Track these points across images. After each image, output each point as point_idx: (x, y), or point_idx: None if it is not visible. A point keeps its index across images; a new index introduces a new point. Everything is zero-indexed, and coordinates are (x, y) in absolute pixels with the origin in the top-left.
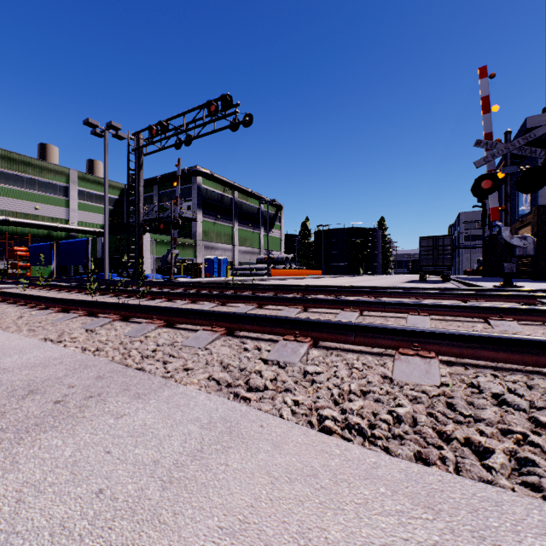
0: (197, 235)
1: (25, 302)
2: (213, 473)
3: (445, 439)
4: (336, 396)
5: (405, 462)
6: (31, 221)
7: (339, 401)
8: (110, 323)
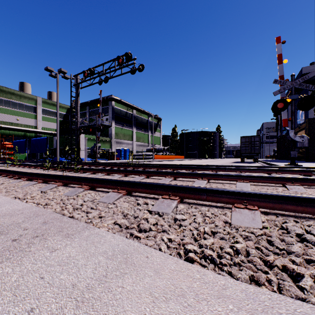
0: (112, 135)
1: (6, 174)
2: (113, 294)
3: (270, 267)
4: (196, 235)
5: (244, 284)
6: (14, 127)
7: (198, 239)
8: (56, 187)
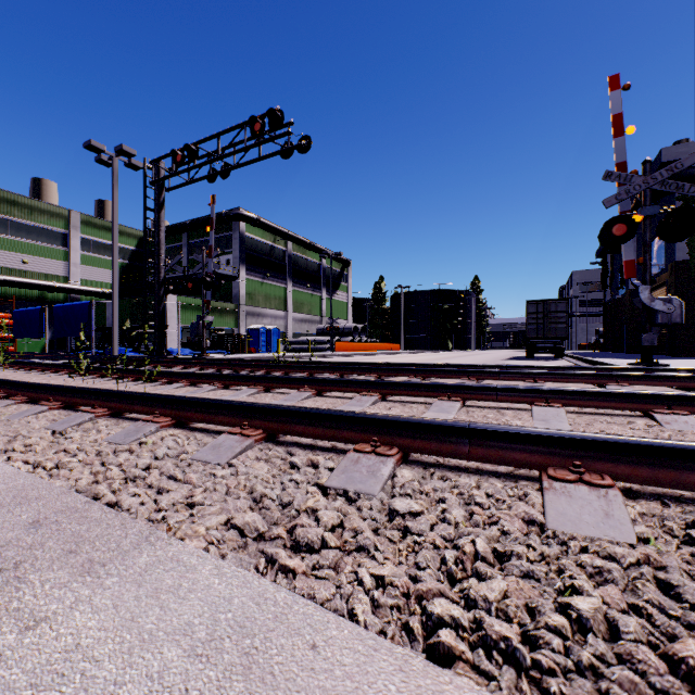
0: (239, 298)
1: None
2: None
3: None
4: (453, 567)
5: None
6: (18, 278)
7: (461, 579)
8: (91, 421)
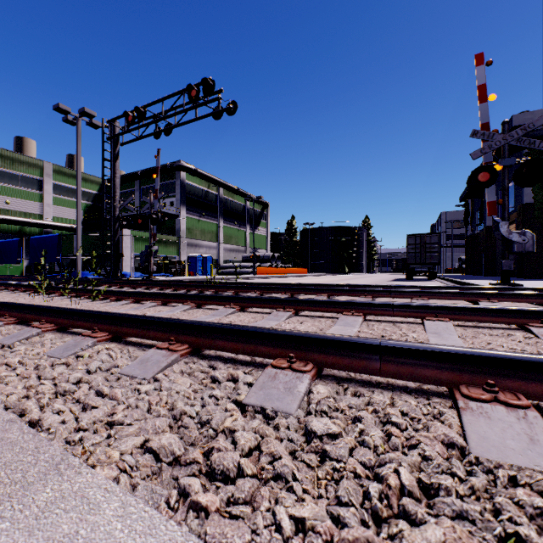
0: (180, 232)
1: None
2: None
3: None
4: (380, 506)
5: None
6: (1, 216)
7: (391, 525)
8: (38, 335)
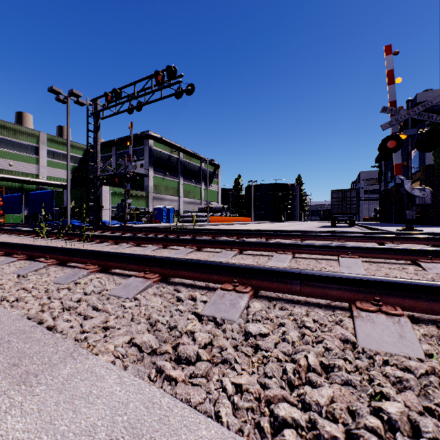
0: (149, 188)
1: None
2: None
3: None
4: (292, 377)
5: None
6: (6, 175)
7: (298, 387)
8: (45, 268)
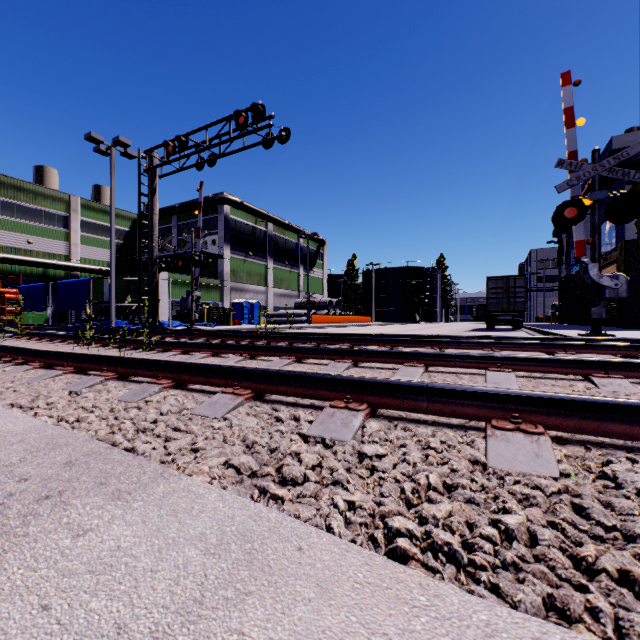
0: (224, 275)
1: None
2: None
3: (592, 575)
4: (410, 494)
5: (537, 622)
6: (23, 257)
7: (416, 503)
8: (102, 383)
